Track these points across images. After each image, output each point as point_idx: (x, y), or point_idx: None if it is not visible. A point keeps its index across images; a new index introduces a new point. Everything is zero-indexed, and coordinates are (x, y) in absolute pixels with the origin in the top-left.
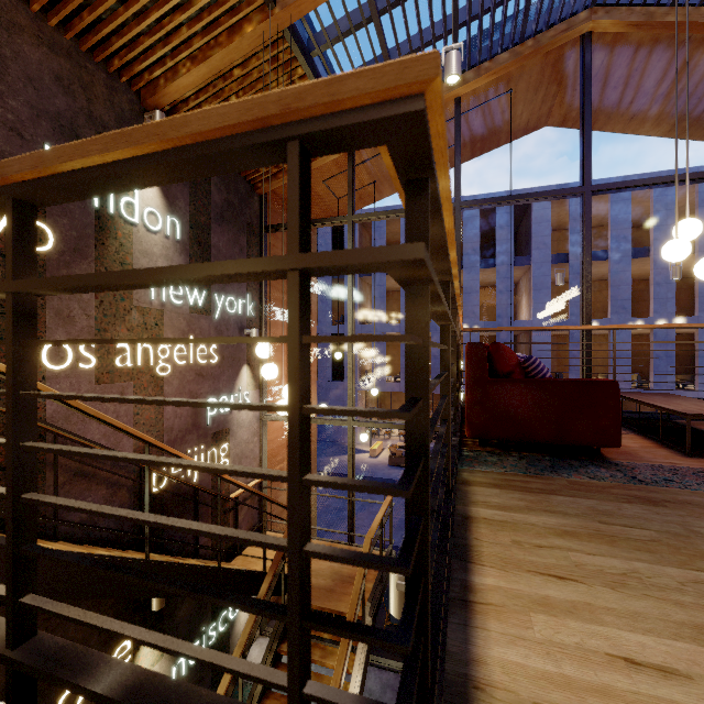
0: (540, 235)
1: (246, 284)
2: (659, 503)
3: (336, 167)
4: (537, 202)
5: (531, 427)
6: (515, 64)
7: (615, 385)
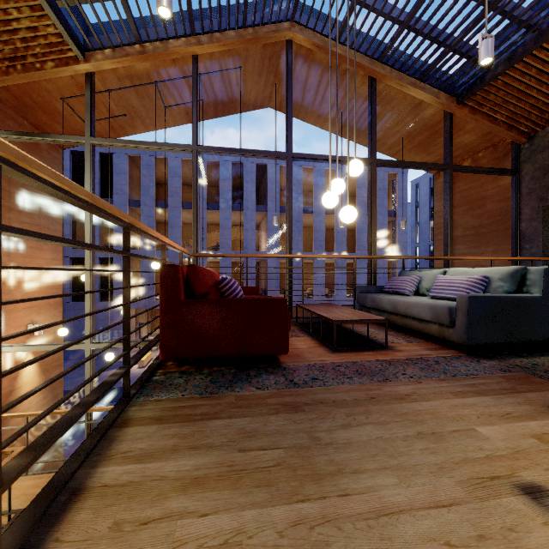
0: (273, 192)
1: None
2: (300, 407)
3: (76, 87)
4: (271, 168)
5: (220, 344)
6: (240, 43)
7: (284, 302)
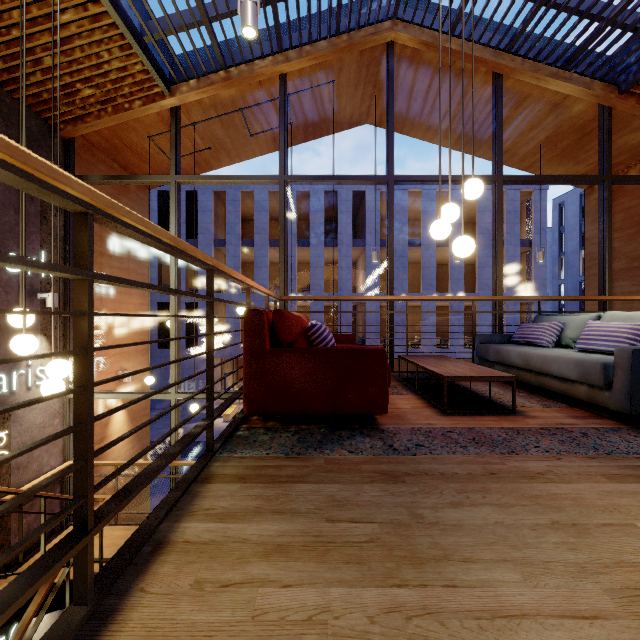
0: (372, 222)
1: (41, 240)
2: (400, 478)
3: (162, 124)
4: (370, 194)
5: (308, 399)
6: (333, 54)
7: (383, 353)
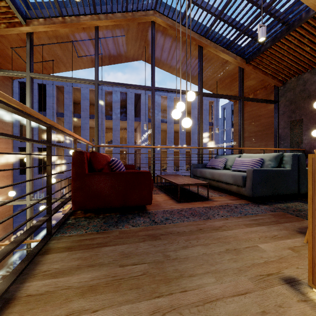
0: (144, 110)
1: None
2: (158, 237)
3: (21, 41)
4: (143, 96)
5: (110, 199)
6: (124, 21)
7: (149, 173)
